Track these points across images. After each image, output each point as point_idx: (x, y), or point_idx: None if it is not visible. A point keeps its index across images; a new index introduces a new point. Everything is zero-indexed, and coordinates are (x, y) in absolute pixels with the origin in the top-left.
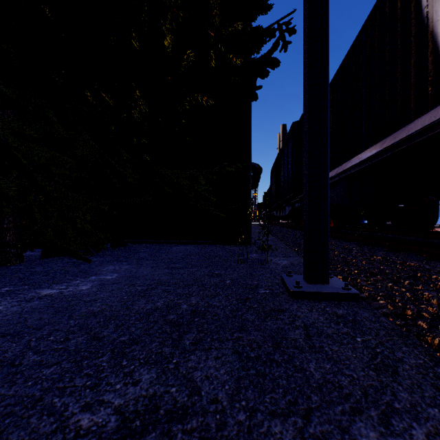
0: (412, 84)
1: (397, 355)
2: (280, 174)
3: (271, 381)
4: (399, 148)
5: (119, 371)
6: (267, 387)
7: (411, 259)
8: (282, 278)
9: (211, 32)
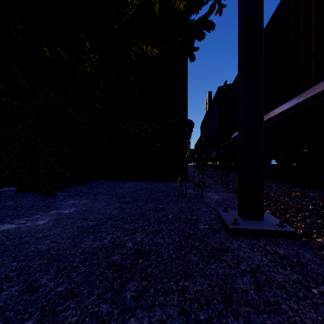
0: None
1: None
2: (208, 127)
3: None
4: (317, 100)
5: None
6: None
7: None
8: (219, 214)
9: None
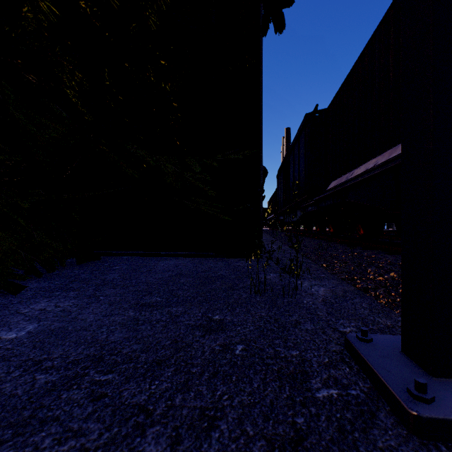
0: None
1: None
2: (289, 176)
3: None
4: None
5: None
6: None
7: None
8: (352, 347)
9: None
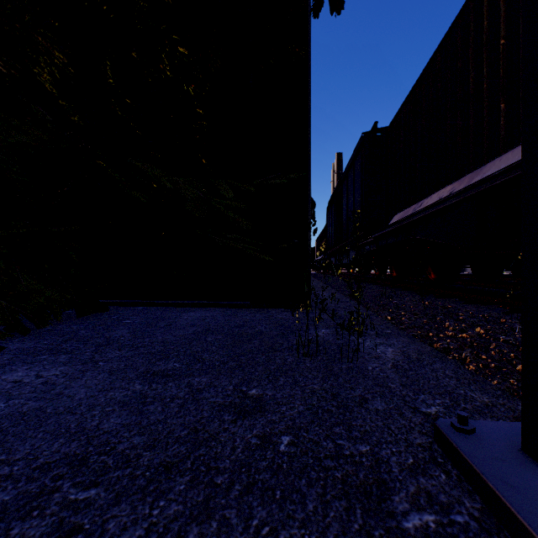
0: None
1: None
2: (342, 208)
3: None
4: None
5: None
6: None
7: None
8: (447, 441)
9: None
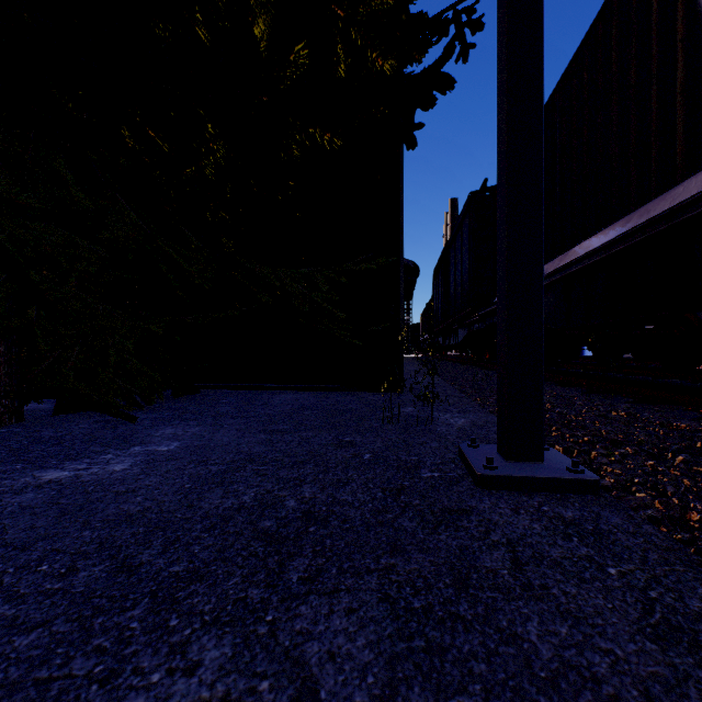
0: (678, 120)
1: (691, 604)
2: (449, 278)
3: (456, 664)
4: (658, 229)
5: (162, 641)
6: (449, 679)
7: (678, 417)
8: (461, 451)
9: (338, 9)
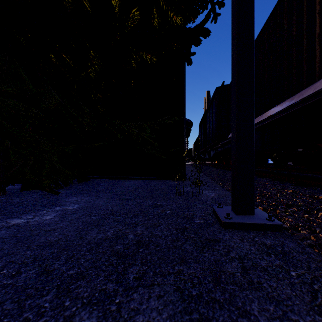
0: (316, 51)
1: None
2: (206, 127)
3: None
4: (307, 103)
5: (60, 315)
6: None
7: (317, 193)
8: (214, 209)
9: None
